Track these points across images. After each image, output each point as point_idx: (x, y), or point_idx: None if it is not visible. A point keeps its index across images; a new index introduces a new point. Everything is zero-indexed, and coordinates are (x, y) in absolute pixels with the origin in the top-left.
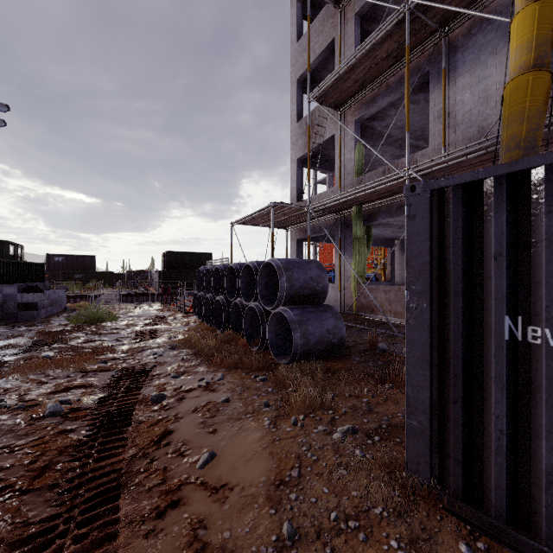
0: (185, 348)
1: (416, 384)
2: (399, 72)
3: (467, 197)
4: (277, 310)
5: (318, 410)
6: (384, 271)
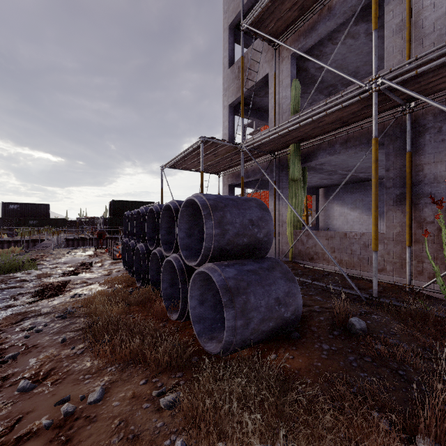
0: (80, 316)
1: None
2: None
3: None
4: (202, 269)
5: None
6: (307, 217)
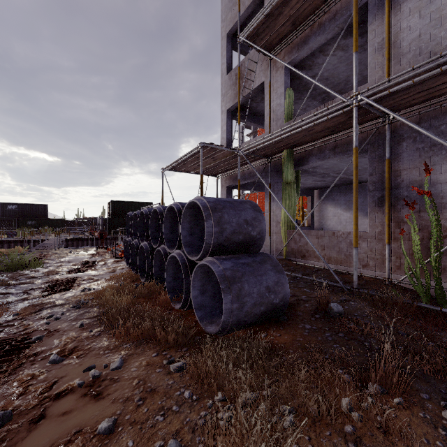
0: (93, 306)
1: None
2: (333, 8)
3: None
4: (203, 262)
5: None
6: (303, 218)
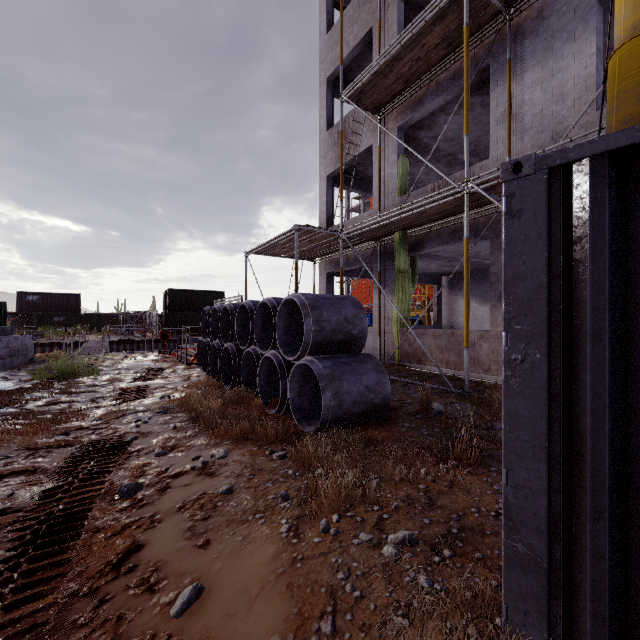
0: (180, 412)
1: (523, 485)
2: (452, 66)
3: (616, 174)
4: (302, 361)
5: (358, 506)
6: (429, 313)
